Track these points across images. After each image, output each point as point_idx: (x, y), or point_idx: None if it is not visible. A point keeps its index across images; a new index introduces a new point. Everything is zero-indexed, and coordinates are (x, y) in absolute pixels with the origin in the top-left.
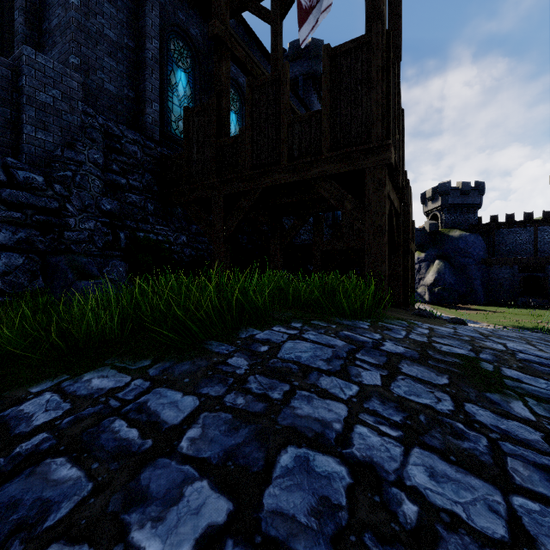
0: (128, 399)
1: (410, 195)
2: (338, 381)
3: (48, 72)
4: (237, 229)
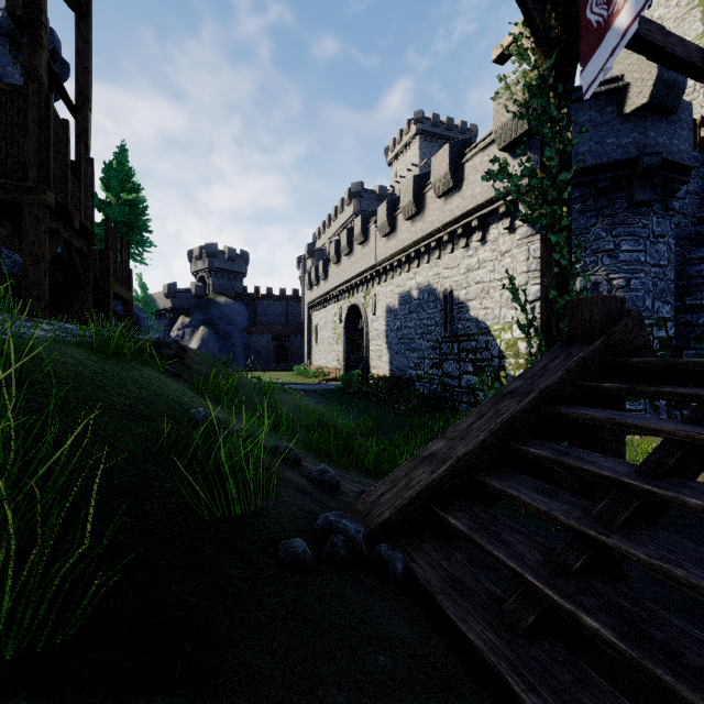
0: None
1: (123, 242)
2: None
3: None
4: None
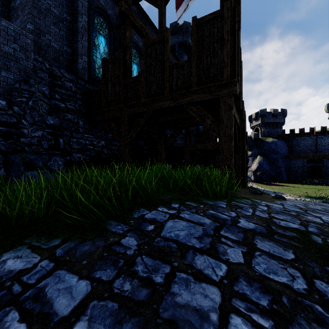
0: (30, 283)
1: (245, 116)
2: (209, 260)
3: (10, 32)
4: (136, 136)
